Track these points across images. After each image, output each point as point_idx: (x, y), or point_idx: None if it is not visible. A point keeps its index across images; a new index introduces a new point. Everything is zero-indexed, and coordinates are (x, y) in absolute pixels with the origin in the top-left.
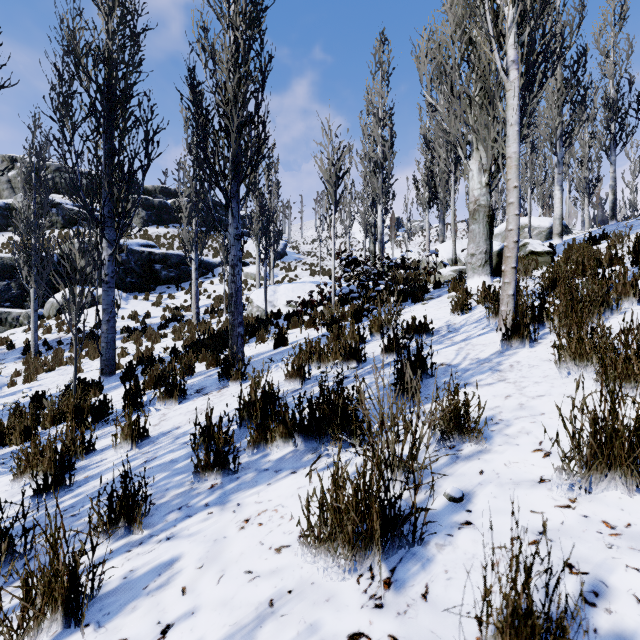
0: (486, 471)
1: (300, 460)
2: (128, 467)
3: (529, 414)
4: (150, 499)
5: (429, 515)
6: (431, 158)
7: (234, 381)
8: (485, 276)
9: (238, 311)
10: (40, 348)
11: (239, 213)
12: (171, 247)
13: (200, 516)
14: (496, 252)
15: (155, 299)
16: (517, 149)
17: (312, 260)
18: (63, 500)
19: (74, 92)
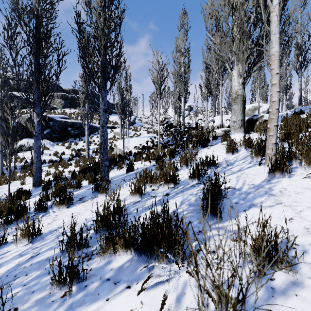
0: None
1: (134, 272)
2: (18, 261)
3: None
4: None
5: None
6: (208, 74)
7: (101, 194)
8: (241, 133)
9: (105, 152)
10: (5, 171)
11: (106, 97)
12: (77, 119)
13: None
14: (246, 120)
15: (68, 145)
16: (278, 49)
17: (148, 126)
18: None
19: (18, 32)
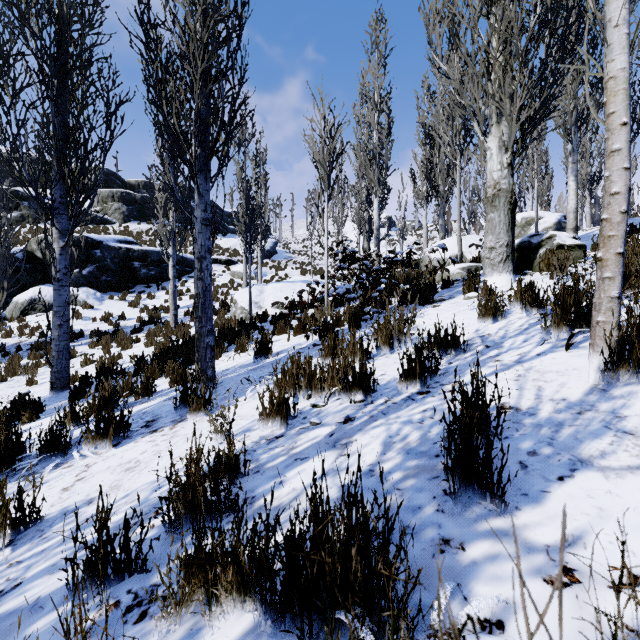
0: None
1: None
2: None
3: None
4: None
5: None
6: (430, 148)
7: (194, 412)
8: (507, 274)
9: (206, 316)
10: None
11: (208, 192)
12: (153, 244)
13: None
14: (515, 246)
15: (133, 299)
16: (626, 63)
17: (303, 259)
18: None
19: (18, 53)
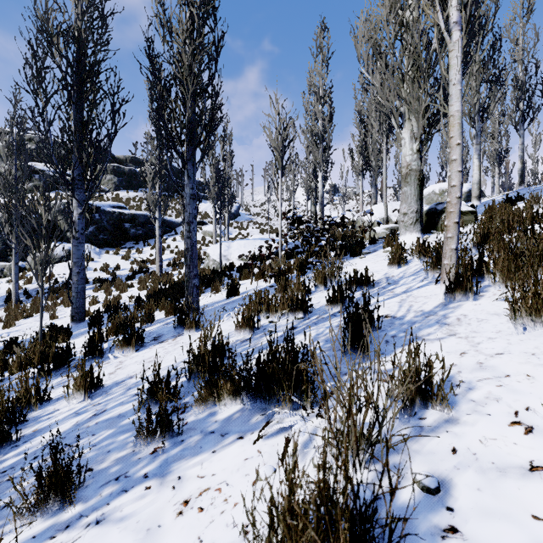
0: (459, 449)
1: (248, 422)
2: (77, 421)
3: (492, 375)
4: (85, 468)
5: (400, 512)
6: (365, 131)
7: (188, 329)
8: (416, 233)
9: (193, 264)
10: (21, 297)
11: (194, 175)
12: (139, 208)
13: (136, 491)
14: (425, 212)
15: (124, 253)
16: (460, 107)
17: (261, 220)
18: (5, 458)
19: (47, 67)
